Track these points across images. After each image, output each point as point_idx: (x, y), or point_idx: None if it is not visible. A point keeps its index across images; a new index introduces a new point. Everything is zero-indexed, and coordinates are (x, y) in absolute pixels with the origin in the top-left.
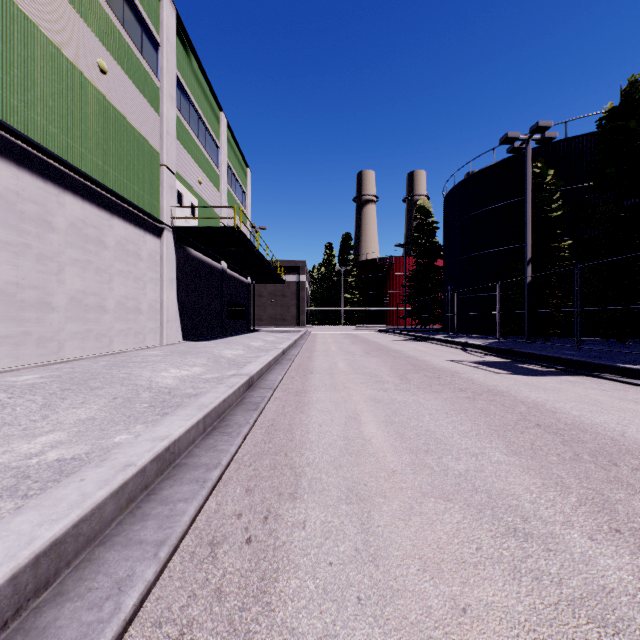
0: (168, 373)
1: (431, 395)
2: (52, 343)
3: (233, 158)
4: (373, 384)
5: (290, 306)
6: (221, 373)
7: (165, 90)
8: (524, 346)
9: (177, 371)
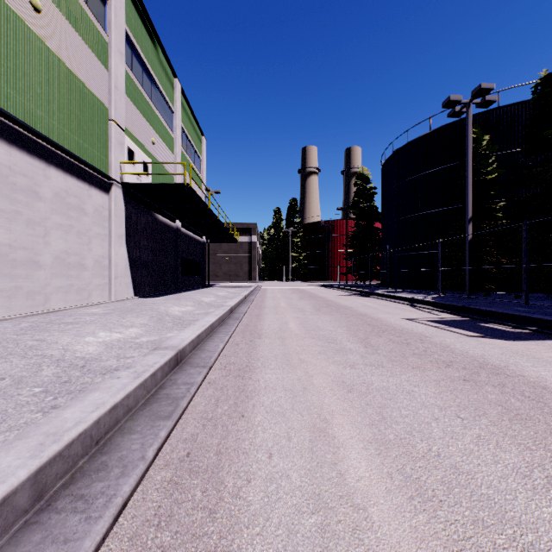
0: (94, 337)
1: (415, 375)
2: None
3: (188, 124)
4: (334, 355)
5: (243, 263)
6: (160, 335)
7: (113, 44)
8: (469, 301)
9: (107, 334)
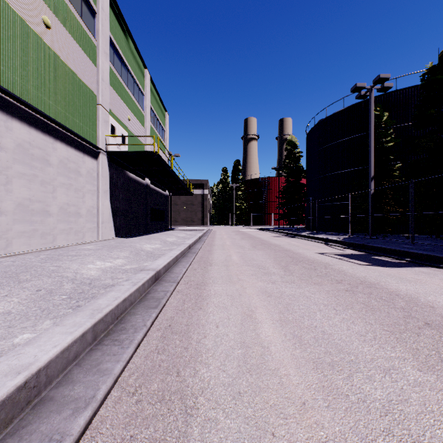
0: (94, 265)
1: (314, 287)
2: (0, 240)
3: (155, 104)
4: (262, 276)
5: (197, 211)
6: (139, 264)
7: (100, 47)
8: (370, 241)
9: (102, 263)
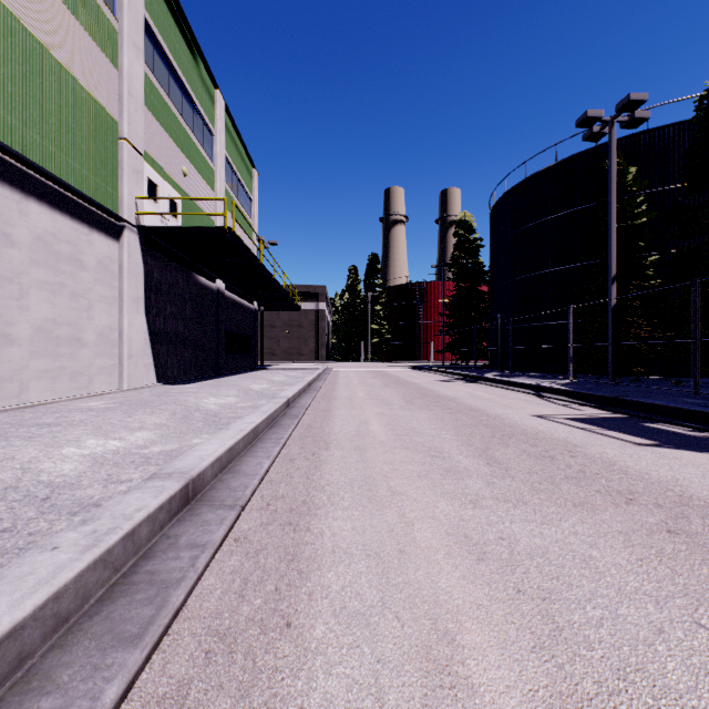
0: (77, 448)
1: (583, 520)
2: None
3: (234, 153)
4: (443, 479)
5: (308, 338)
6: (181, 441)
7: (126, 34)
8: (614, 390)
9: (99, 442)
